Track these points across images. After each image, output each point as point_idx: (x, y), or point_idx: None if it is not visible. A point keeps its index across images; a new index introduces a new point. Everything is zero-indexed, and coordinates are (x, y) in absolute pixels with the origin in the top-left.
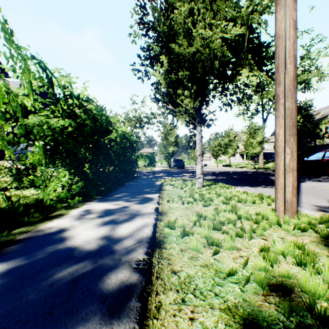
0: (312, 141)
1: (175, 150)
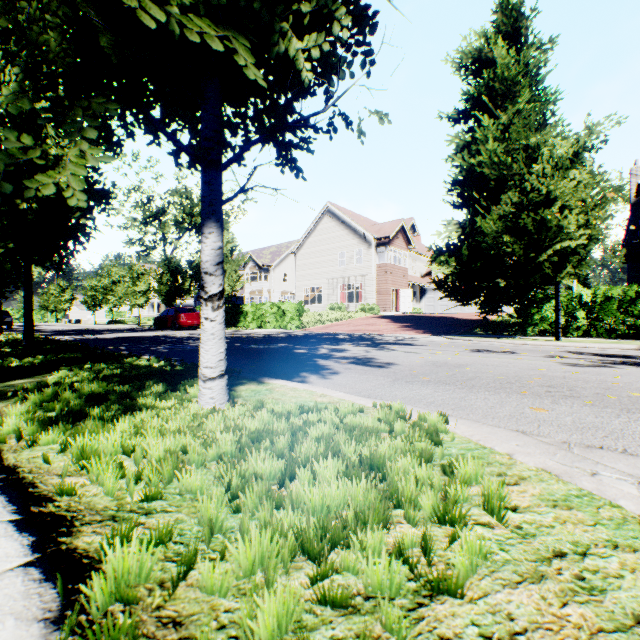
0: (183, 296)
1: None
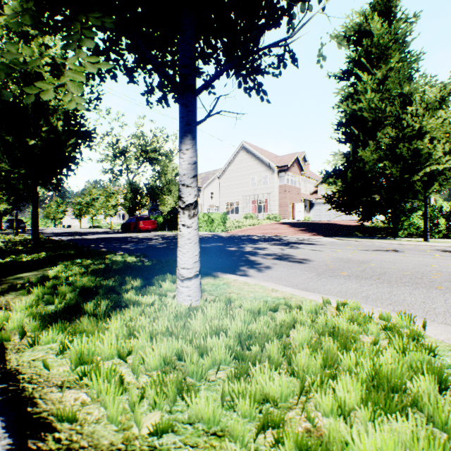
0: (141, 209)
1: (9, 208)
